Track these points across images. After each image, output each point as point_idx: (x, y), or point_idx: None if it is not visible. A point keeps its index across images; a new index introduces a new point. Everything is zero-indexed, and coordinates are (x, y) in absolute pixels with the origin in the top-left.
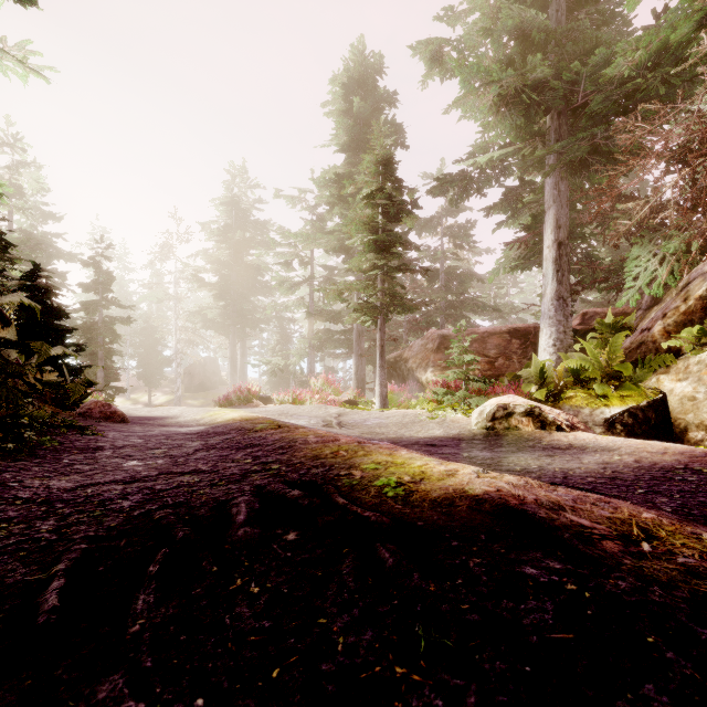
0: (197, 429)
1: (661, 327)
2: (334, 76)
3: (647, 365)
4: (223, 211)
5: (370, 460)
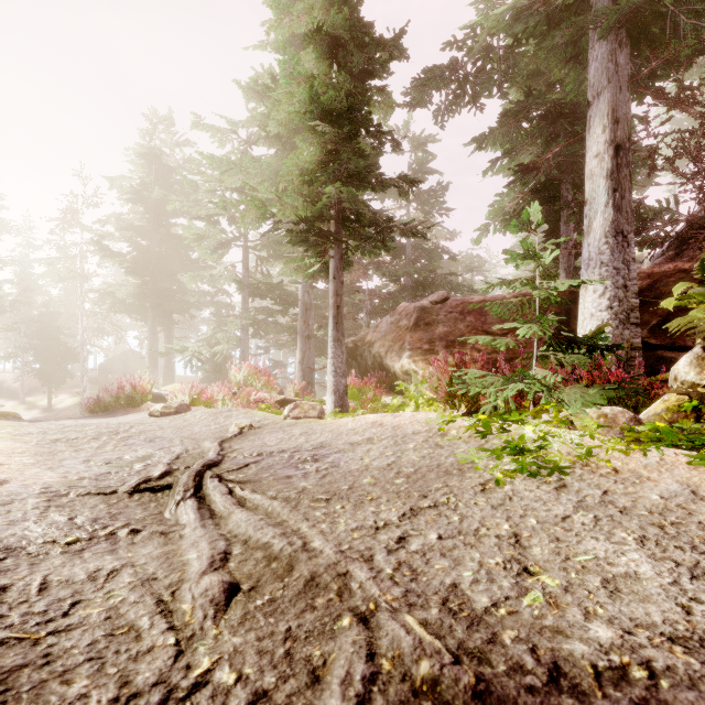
0: None
1: None
2: None
3: None
4: (139, 165)
5: None
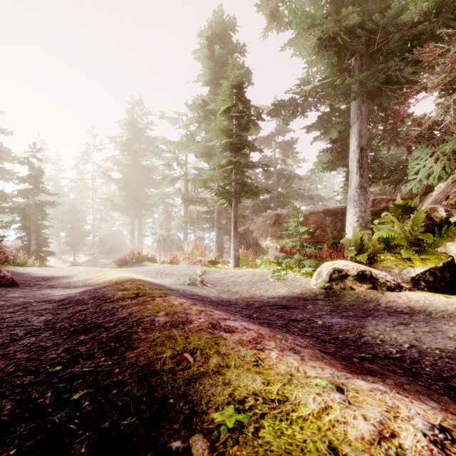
0: (71, 292)
1: (445, 206)
2: (201, 31)
3: (444, 234)
4: (125, 129)
5: (227, 390)
